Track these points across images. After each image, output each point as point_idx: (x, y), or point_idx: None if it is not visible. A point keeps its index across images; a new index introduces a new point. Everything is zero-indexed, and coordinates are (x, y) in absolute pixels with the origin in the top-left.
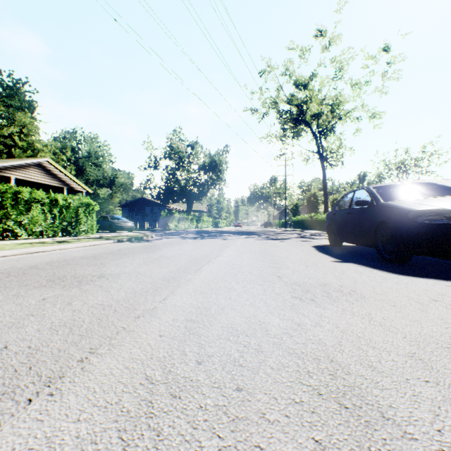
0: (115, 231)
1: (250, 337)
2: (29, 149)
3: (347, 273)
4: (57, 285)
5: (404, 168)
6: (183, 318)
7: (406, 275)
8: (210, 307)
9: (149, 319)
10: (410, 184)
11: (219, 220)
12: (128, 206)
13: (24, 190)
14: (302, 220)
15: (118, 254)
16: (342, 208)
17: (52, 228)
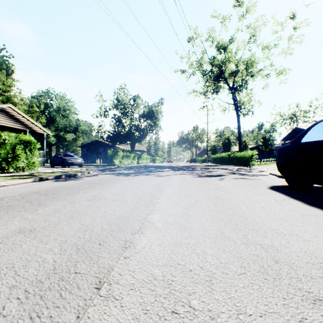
0: (69, 166)
1: None
2: (7, 102)
3: None
4: None
5: (295, 118)
6: None
7: None
8: None
9: None
10: None
11: (156, 158)
12: (86, 147)
13: None
14: (221, 157)
15: None
16: None
17: None
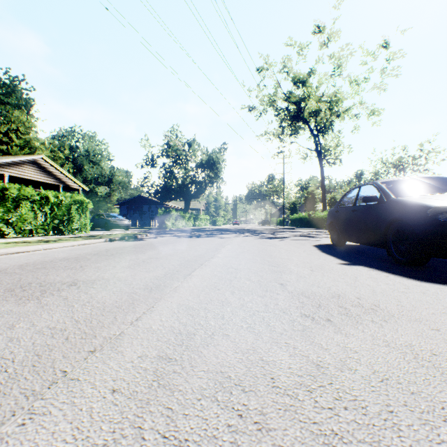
0: (111, 229)
1: (248, 395)
2: (26, 146)
3: (361, 280)
4: (13, 296)
5: (402, 166)
6: (155, 353)
7: (430, 281)
8: (195, 333)
9: (107, 356)
10: (422, 179)
11: (217, 218)
12: (126, 204)
13: (12, 187)
14: (300, 218)
15: (104, 254)
16: (346, 205)
17: (42, 226)
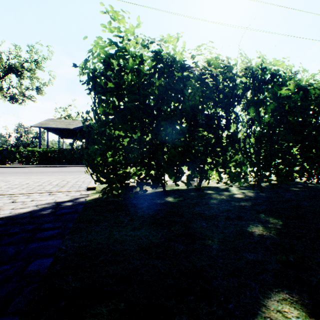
0: None
1: None
2: None
3: None
4: None
5: None
6: None
7: None
8: None
9: None
10: None
11: None
12: None
13: None
14: None
15: None
16: None
17: None
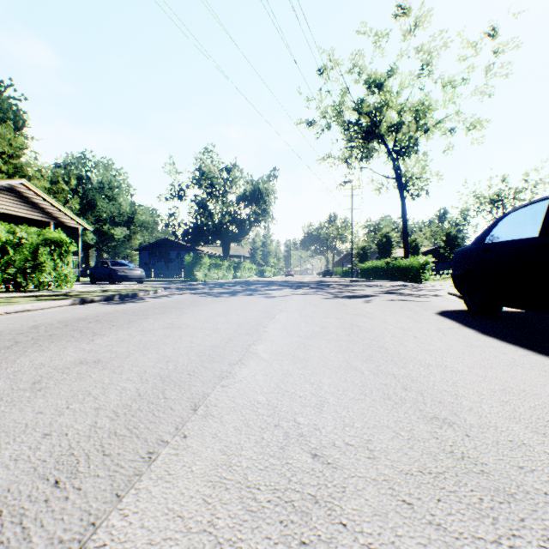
0: (120, 282)
1: None
2: (16, 174)
3: None
4: None
5: (501, 201)
6: None
7: None
8: None
9: None
10: None
11: (265, 268)
12: (148, 250)
13: None
14: (374, 268)
15: None
16: (514, 237)
17: None
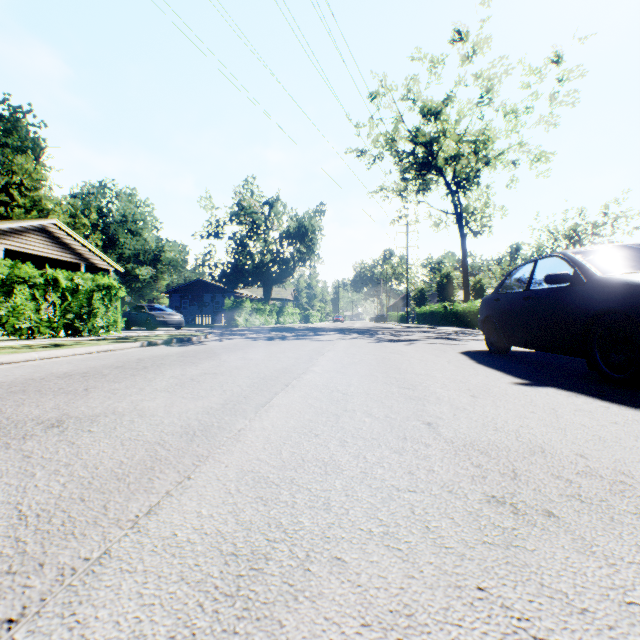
0: (156, 328)
1: None
2: (34, 208)
3: (566, 415)
4: None
5: (577, 237)
6: (165, 628)
7: None
8: (267, 554)
9: (42, 639)
10: None
11: (310, 313)
12: (179, 292)
13: (1, 264)
14: (431, 313)
15: (132, 367)
16: (513, 289)
17: (48, 324)
